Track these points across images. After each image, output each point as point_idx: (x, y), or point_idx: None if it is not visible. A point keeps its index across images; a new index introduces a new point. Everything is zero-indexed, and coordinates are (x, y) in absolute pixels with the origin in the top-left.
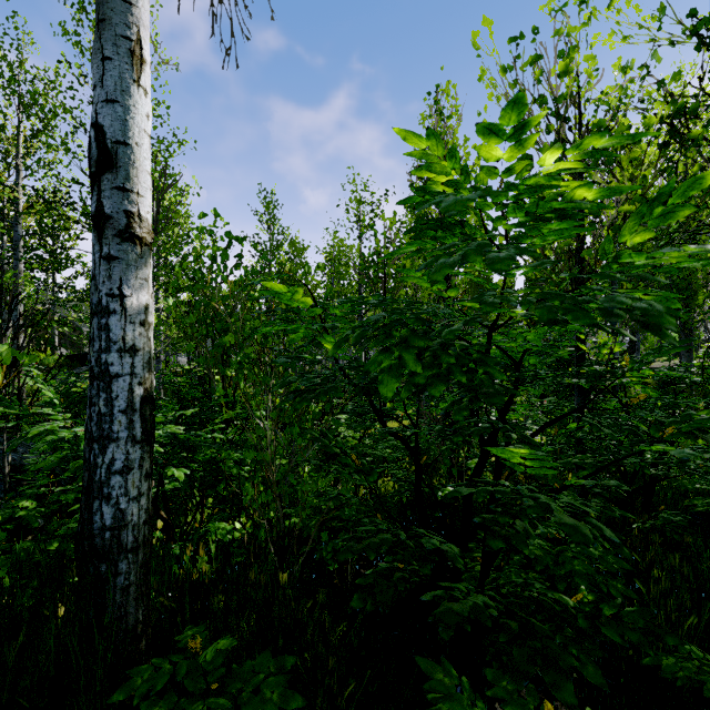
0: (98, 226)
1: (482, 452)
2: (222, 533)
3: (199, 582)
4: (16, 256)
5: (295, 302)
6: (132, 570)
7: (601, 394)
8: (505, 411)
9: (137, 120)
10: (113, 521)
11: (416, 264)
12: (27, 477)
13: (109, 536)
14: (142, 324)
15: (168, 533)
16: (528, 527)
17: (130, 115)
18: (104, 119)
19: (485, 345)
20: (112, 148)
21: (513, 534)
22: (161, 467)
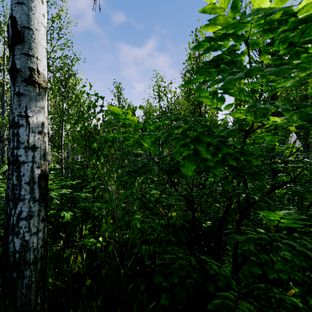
0: (12, 76)
1: (227, 204)
2: (91, 244)
3: (77, 273)
4: (3, 110)
5: (127, 120)
6: (33, 275)
7: (281, 173)
8: (239, 182)
9: (36, 15)
10: (21, 247)
11: (186, 112)
12: (3, 212)
13: (18, 256)
14: (40, 133)
15: (64, 243)
16: (271, 256)
17: (32, 12)
18: (16, 13)
19: (242, 143)
20: (21, 30)
21: (264, 262)
22: (61, 210)
